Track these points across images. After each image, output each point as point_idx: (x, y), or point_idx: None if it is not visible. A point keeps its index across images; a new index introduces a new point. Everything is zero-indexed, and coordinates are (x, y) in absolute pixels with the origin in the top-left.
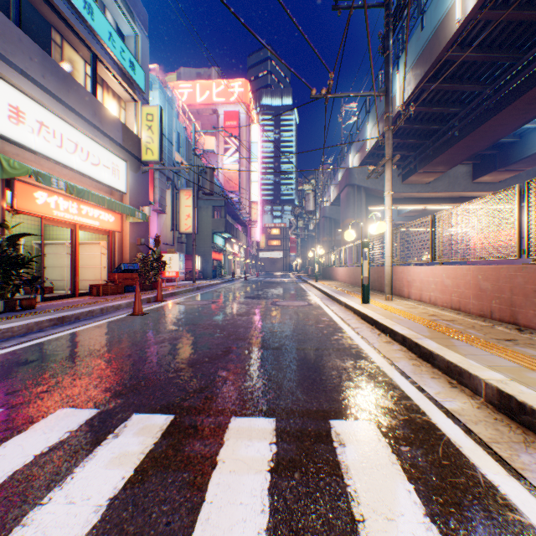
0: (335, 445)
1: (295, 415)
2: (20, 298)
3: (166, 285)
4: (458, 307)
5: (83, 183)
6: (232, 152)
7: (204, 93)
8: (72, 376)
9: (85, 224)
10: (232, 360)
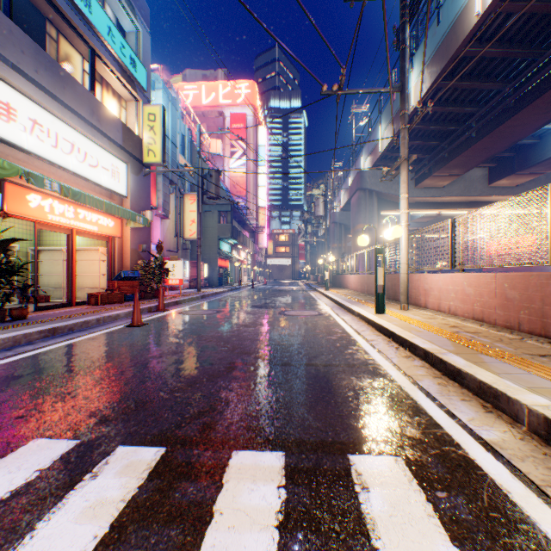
0: (357, 490)
1: (307, 448)
2: (10, 308)
3: (169, 293)
4: (481, 318)
5: (80, 186)
6: (239, 156)
7: (210, 95)
8: (54, 397)
9: (82, 229)
10: (236, 378)
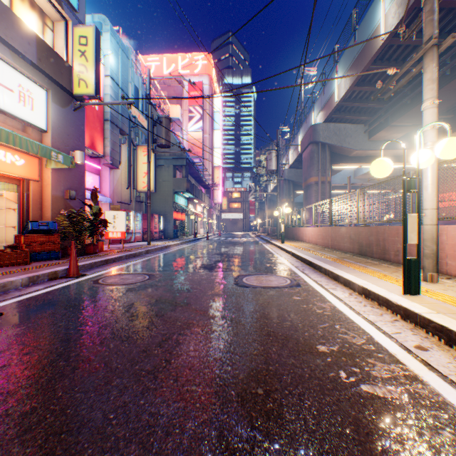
0: None
1: None
2: None
3: (113, 247)
4: None
5: None
6: (196, 120)
7: (170, 66)
8: None
9: None
10: None
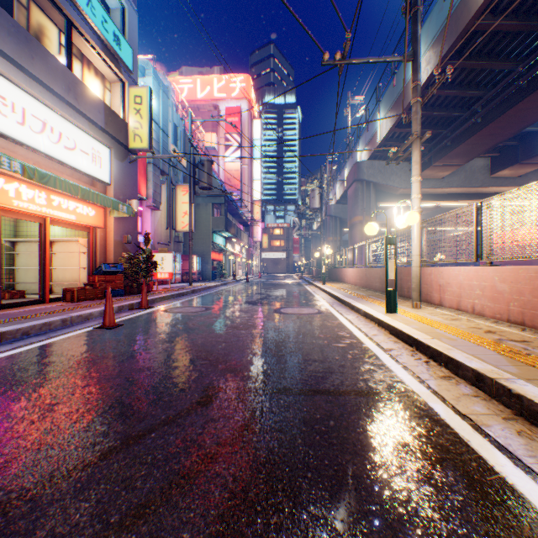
0: None
1: None
2: None
3: (159, 287)
4: (521, 321)
5: (55, 170)
6: (233, 150)
7: (205, 88)
8: None
9: (56, 218)
10: (212, 419)
